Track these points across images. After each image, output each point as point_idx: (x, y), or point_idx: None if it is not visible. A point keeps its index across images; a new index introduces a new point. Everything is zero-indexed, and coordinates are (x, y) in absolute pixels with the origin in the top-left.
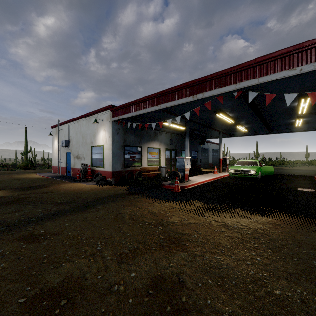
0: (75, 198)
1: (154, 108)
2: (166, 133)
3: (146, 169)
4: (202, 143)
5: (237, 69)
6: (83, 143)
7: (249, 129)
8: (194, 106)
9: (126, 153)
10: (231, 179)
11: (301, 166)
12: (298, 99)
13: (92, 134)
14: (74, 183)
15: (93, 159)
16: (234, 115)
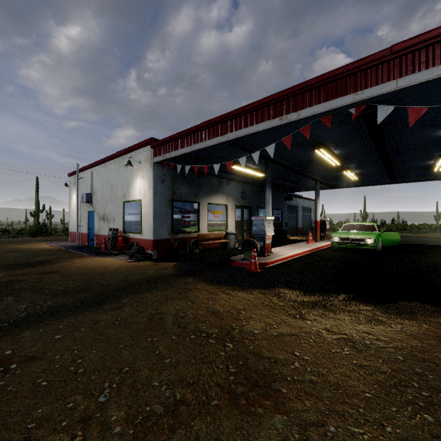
0: (90, 282)
1: (218, 140)
2: (235, 182)
3: (206, 236)
4: (288, 199)
5: (359, 67)
6: (112, 198)
7: (360, 176)
8: (281, 137)
9: (176, 212)
10: (336, 252)
11: (430, 232)
12: None
13: (125, 183)
14: (96, 257)
15: (125, 221)
16: (341, 153)
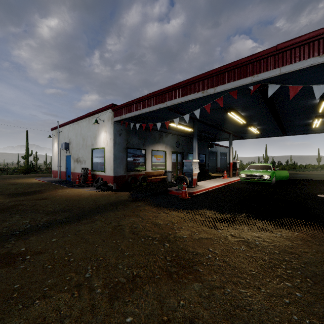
0: (70, 206)
1: (159, 106)
2: (172, 134)
3: (151, 173)
4: (210, 146)
5: (255, 58)
6: (83, 146)
7: (261, 131)
8: (204, 104)
9: (129, 156)
10: (243, 185)
11: (313, 170)
12: (321, 96)
13: (93, 136)
14: (73, 188)
15: (93, 162)
16: (246, 115)
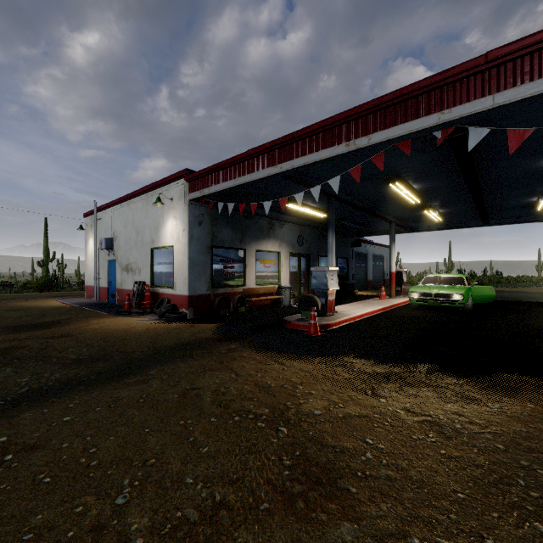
0: (109, 349)
1: (269, 171)
2: (290, 224)
3: (255, 291)
4: (355, 245)
5: (445, 79)
6: (138, 244)
7: (445, 217)
8: (348, 167)
9: (216, 262)
10: (415, 311)
11: (531, 286)
12: None
13: (153, 226)
14: (117, 317)
15: (154, 272)
16: (422, 188)
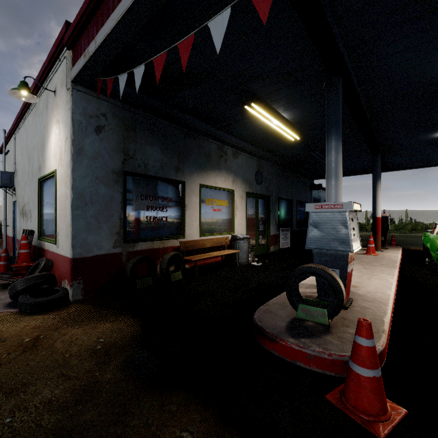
0: None
1: None
2: (247, 154)
3: (198, 245)
4: (315, 187)
5: None
6: (29, 175)
7: None
8: None
9: (133, 199)
10: None
11: None
12: None
13: (40, 144)
14: None
15: (42, 216)
16: None
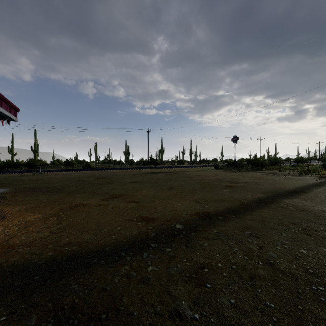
0: None
1: None
2: None
3: None
4: None
5: None
6: None
7: None
8: None
9: None
10: None
11: None
12: None
13: None
14: None
15: None
16: None
